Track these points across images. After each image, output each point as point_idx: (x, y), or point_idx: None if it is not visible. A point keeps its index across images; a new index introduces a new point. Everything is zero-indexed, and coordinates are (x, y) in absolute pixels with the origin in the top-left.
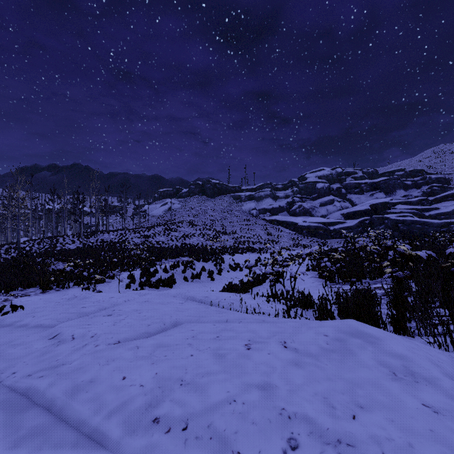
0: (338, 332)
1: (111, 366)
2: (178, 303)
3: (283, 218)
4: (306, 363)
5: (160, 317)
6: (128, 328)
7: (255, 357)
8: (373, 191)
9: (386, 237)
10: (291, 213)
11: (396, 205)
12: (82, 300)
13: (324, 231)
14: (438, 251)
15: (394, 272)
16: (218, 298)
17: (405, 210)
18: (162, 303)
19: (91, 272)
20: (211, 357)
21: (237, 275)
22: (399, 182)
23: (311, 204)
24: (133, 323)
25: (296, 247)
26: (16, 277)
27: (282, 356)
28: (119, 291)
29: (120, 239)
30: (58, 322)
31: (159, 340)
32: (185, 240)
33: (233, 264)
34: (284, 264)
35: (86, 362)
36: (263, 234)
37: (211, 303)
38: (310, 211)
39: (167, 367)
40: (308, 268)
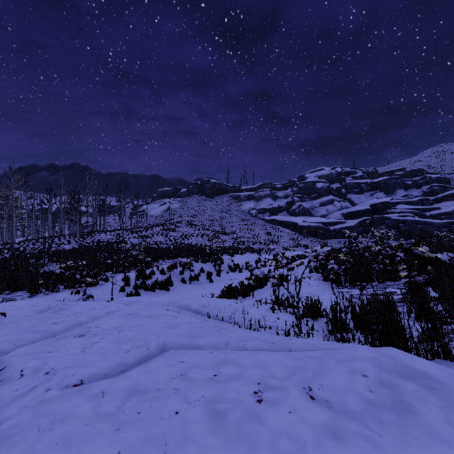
0: (380, 369)
1: (54, 434)
2: (169, 315)
3: (283, 218)
4: (348, 432)
5: (145, 338)
6: (99, 357)
7: (271, 419)
8: (373, 190)
9: (390, 238)
10: (291, 213)
11: (397, 205)
12: (56, 313)
13: (324, 231)
14: (448, 252)
15: (413, 276)
16: (217, 307)
17: (406, 210)
18: (150, 316)
19: (84, 274)
20: (205, 418)
21: (237, 276)
22: (399, 182)
23: (310, 204)
24: (107, 348)
25: (297, 248)
26: (4, 280)
27: (311, 417)
28: (112, 295)
29: (118, 239)
30: (14, 346)
31: (135, 380)
32: (183, 240)
33: (233, 265)
34: (288, 267)
35: (21, 425)
36: (263, 234)
37: (209, 315)
38: (310, 210)
39: (138, 437)
40: (311, 270)
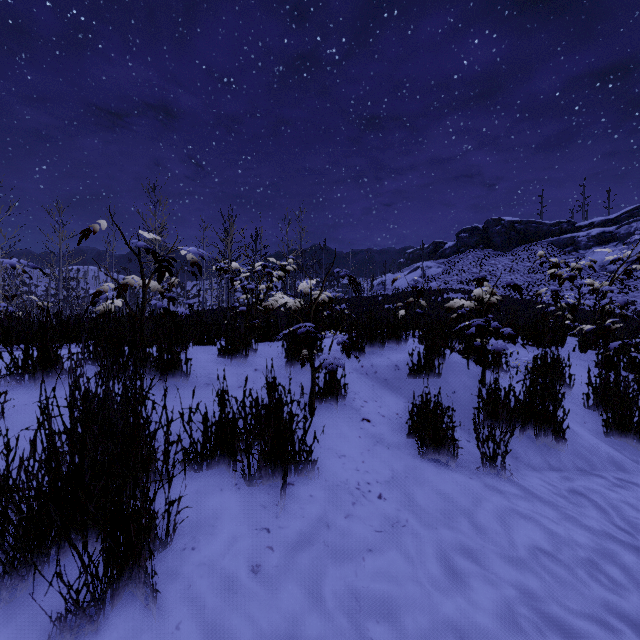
0: None
1: None
2: None
3: None
4: None
5: None
6: None
7: None
8: None
9: None
10: None
11: None
12: None
13: None
14: None
15: None
16: None
17: None
18: None
19: None
20: None
21: None
22: None
23: None
24: None
25: None
26: None
27: None
28: None
29: None
30: None
31: None
32: None
33: None
34: None
35: None
36: None
37: None
38: None
39: None
40: None
